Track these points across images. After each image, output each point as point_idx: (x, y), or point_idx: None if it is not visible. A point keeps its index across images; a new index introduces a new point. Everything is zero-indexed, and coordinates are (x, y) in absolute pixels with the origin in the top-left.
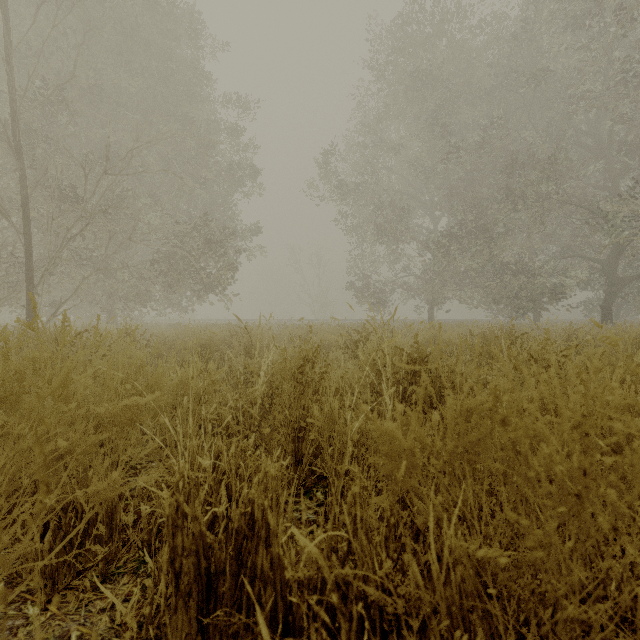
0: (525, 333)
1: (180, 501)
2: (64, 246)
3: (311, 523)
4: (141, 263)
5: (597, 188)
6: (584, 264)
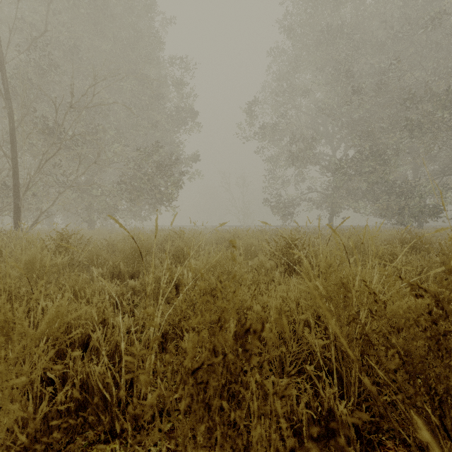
0: None
1: None
2: (41, 167)
3: None
4: (110, 183)
5: None
6: None
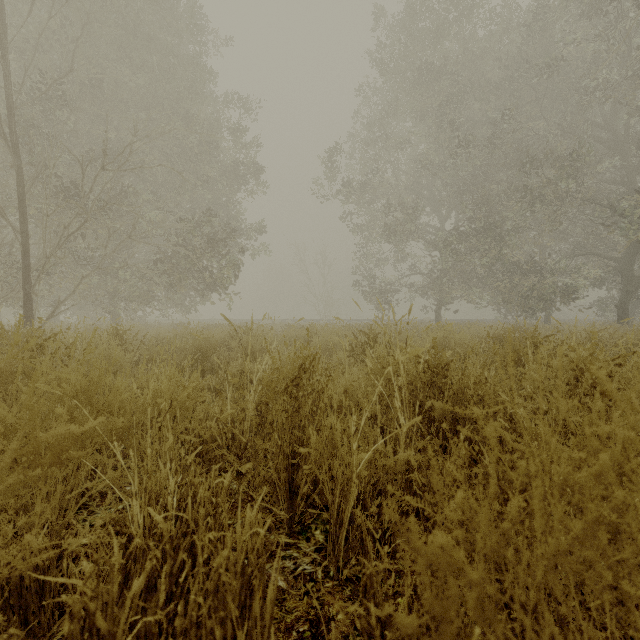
0: (550, 335)
1: (88, 608)
2: (61, 244)
3: (307, 578)
4: (143, 262)
5: (612, 183)
6: (598, 262)
